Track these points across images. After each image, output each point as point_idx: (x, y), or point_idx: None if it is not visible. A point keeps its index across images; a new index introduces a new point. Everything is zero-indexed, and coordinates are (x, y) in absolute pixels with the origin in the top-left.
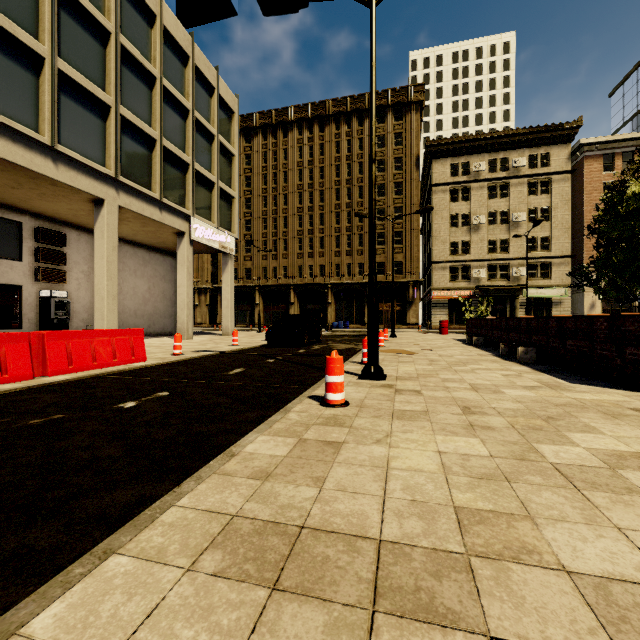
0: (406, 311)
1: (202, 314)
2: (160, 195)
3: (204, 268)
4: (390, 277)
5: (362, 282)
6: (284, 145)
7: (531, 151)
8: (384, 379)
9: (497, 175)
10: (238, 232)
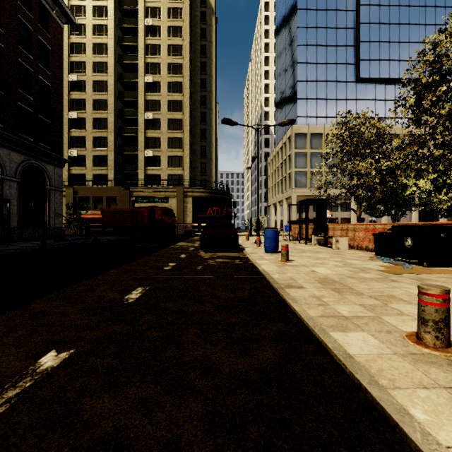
0: None
1: None
2: None
3: None
4: None
5: None
6: None
7: None
8: None
9: None
10: None
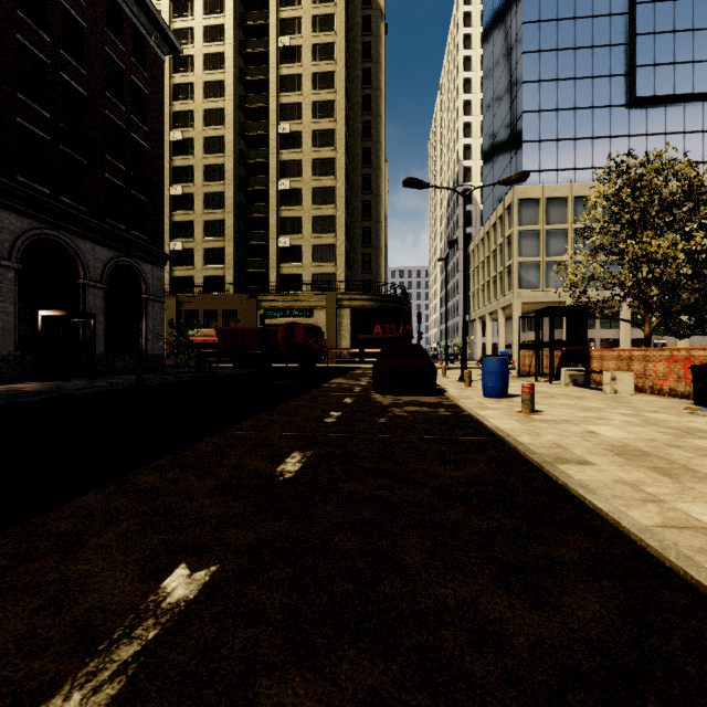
0: None
1: None
2: None
3: None
4: None
5: None
6: None
7: None
8: None
9: None
10: None
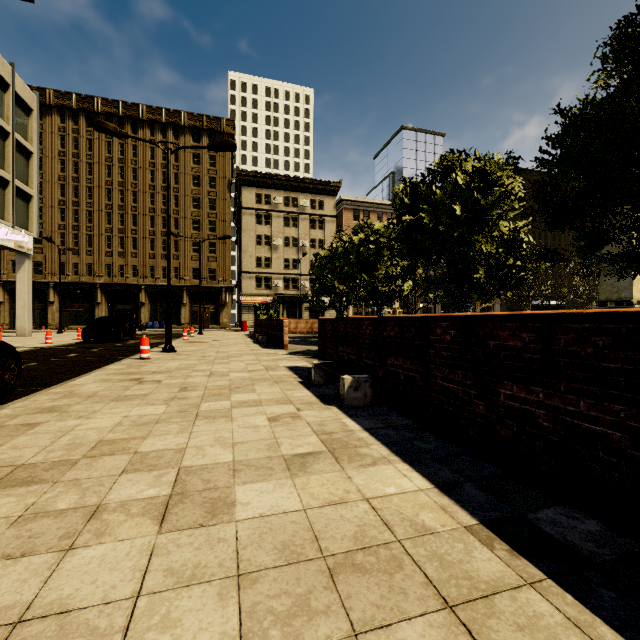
0: (220, 313)
1: None
2: None
3: None
4: (205, 282)
5: (178, 285)
6: (88, 135)
7: (312, 196)
8: (175, 352)
9: (290, 209)
10: (37, 231)
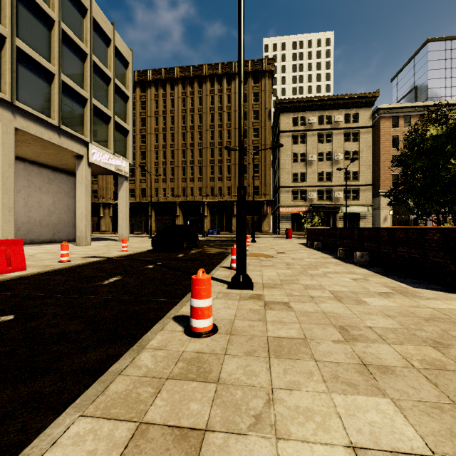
0: (262, 222)
1: (106, 224)
2: (58, 122)
3: (108, 188)
4: (250, 197)
5: (230, 200)
6: (171, 96)
7: (346, 111)
8: (252, 288)
9: (324, 127)
10: (132, 158)
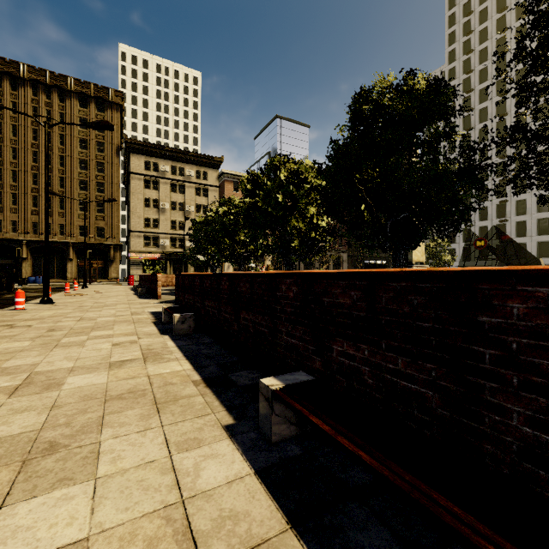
0: (108, 268)
1: None
2: None
3: None
4: (93, 239)
5: (64, 241)
6: None
7: (197, 168)
8: (52, 303)
9: (177, 177)
10: None
